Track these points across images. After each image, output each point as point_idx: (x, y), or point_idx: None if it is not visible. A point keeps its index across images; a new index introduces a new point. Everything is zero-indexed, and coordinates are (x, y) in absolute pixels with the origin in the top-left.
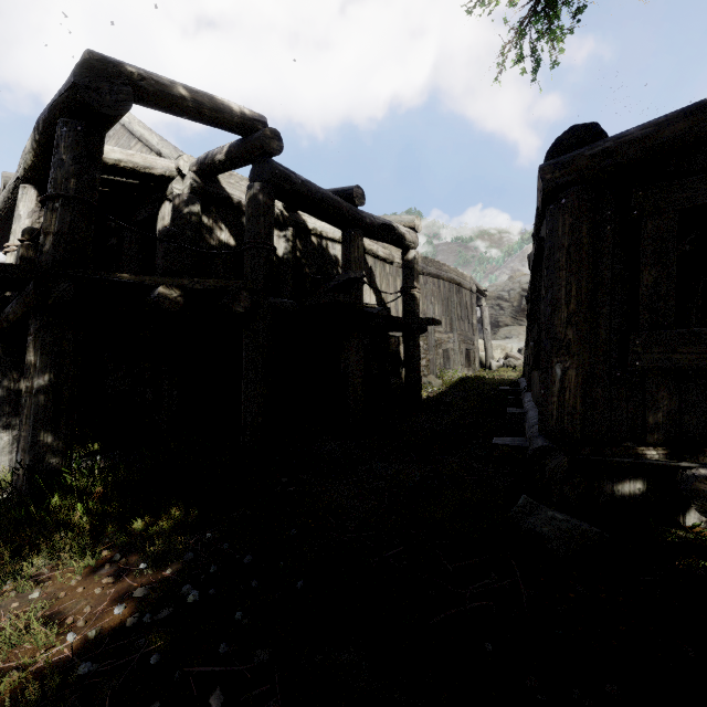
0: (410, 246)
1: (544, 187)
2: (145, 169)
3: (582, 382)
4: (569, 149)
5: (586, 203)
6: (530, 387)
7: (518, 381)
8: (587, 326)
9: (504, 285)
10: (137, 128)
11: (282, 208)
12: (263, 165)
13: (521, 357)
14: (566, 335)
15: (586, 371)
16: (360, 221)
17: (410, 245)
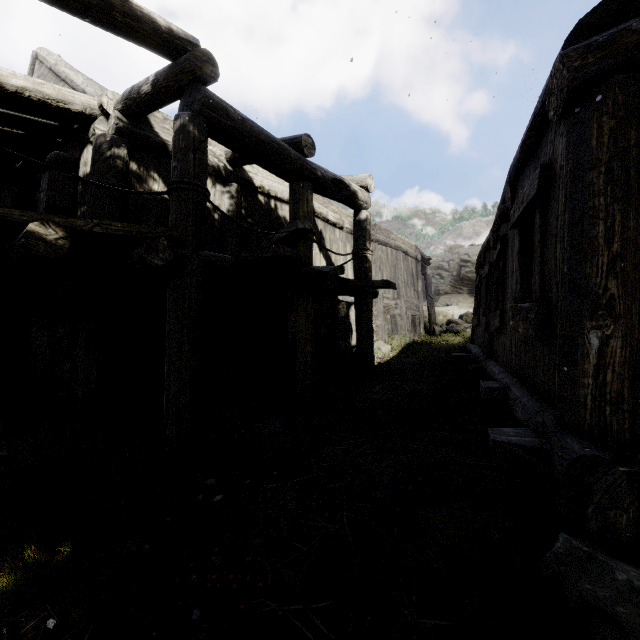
0: (362, 206)
1: (570, 78)
2: (58, 103)
3: (631, 357)
4: (599, 32)
5: (634, 99)
6: (491, 354)
7: (467, 347)
8: (636, 275)
9: (444, 256)
10: (63, 69)
11: (225, 162)
12: (194, 93)
13: (463, 323)
14: (607, 288)
15: (635, 341)
16: (310, 172)
17: (362, 205)
